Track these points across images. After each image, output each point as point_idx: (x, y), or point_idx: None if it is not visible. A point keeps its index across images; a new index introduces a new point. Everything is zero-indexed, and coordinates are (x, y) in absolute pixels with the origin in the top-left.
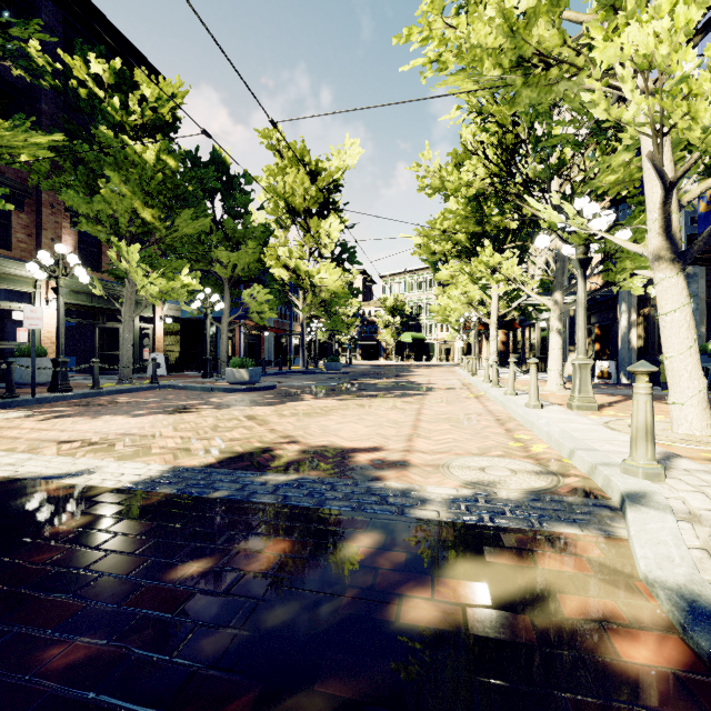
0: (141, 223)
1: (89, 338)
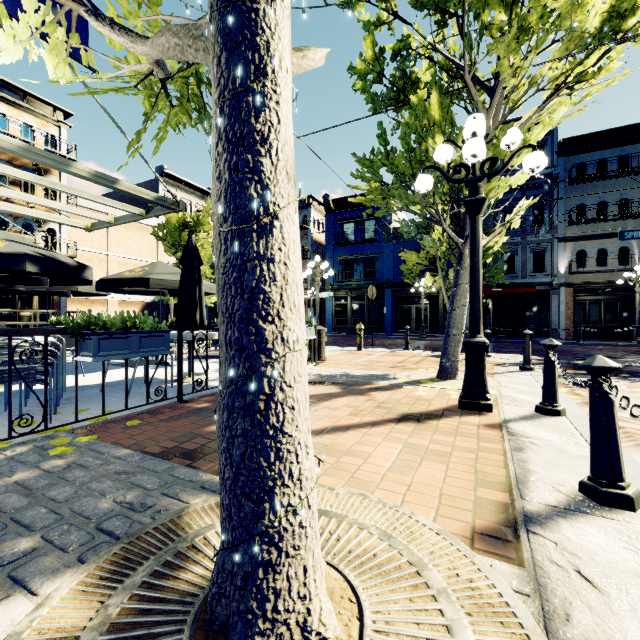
0: None
1: None
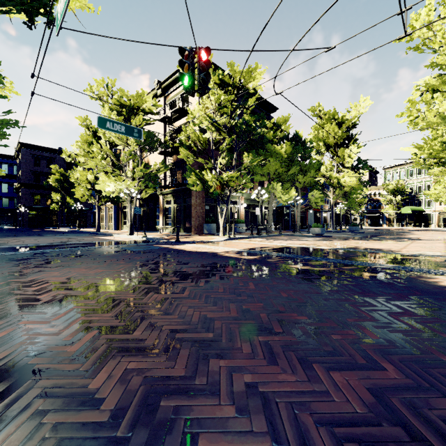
0: (277, 174)
1: None
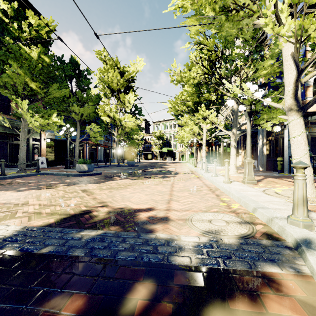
0: (30, 90)
1: (5, 149)
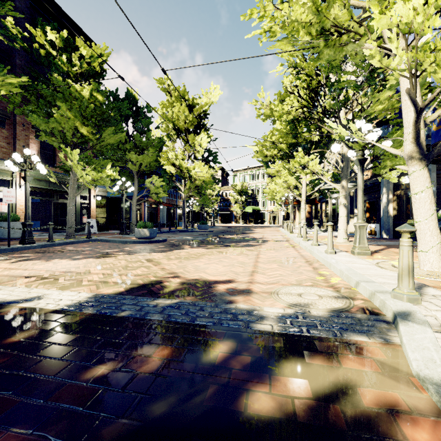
0: (80, 136)
1: (48, 209)
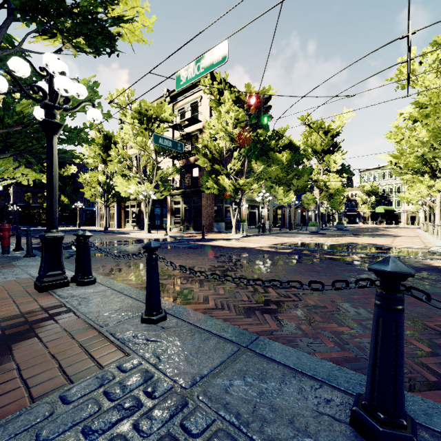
0: (278, 178)
1: None
